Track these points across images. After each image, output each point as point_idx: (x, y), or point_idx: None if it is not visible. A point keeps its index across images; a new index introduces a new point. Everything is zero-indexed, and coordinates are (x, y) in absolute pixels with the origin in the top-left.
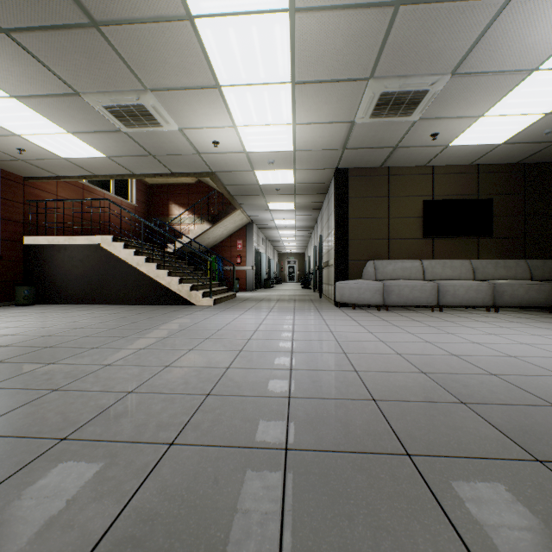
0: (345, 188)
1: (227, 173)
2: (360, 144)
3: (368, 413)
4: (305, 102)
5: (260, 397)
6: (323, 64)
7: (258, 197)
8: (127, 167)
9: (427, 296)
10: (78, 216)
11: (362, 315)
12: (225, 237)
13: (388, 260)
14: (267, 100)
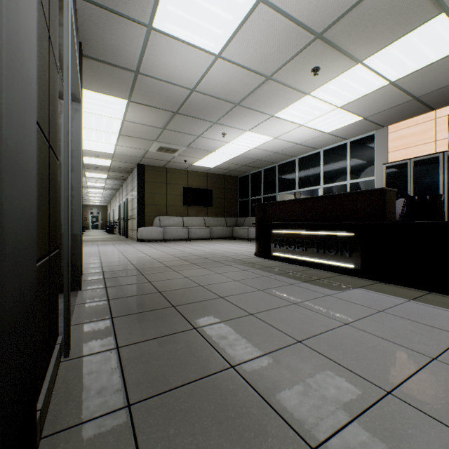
0: (144, 175)
1: None
2: (152, 157)
3: (152, 260)
4: (125, 140)
5: (120, 261)
6: (135, 133)
7: None
8: None
9: (184, 234)
10: None
11: (153, 244)
12: None
13: (167, 216)
14: (104, 136)
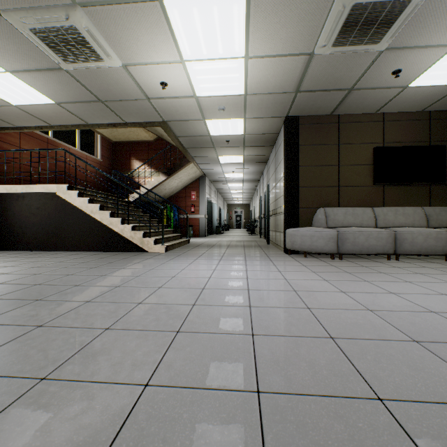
0: (295, 136)
1: (178, 123)
2: (315, 85)
3: None
4: (261, 23)
5: None
6: None
7: (209, 149)
8: (79, 116)
9: (383, 244)
10: (43, 167)
11: (318, 264)
12: (180, 189)
13: (339, 207)
14: (217, 20)
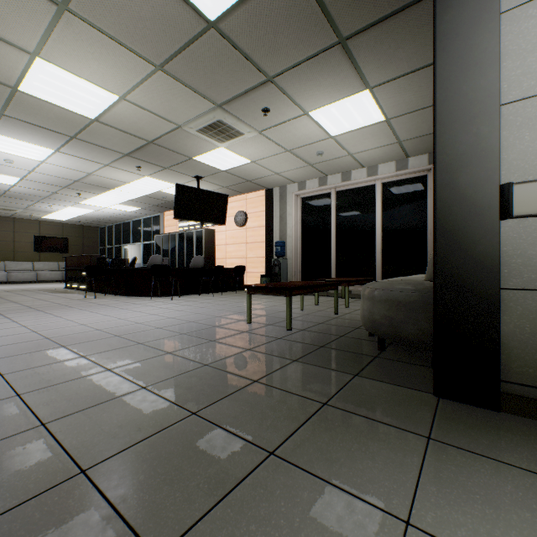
0: None
1: None
2: None
3: None
4: None
5: None
6: None
7: None
8: None
9: (32, 277)
10: None
11: None
12: None
13: (14, 261)
14: None
